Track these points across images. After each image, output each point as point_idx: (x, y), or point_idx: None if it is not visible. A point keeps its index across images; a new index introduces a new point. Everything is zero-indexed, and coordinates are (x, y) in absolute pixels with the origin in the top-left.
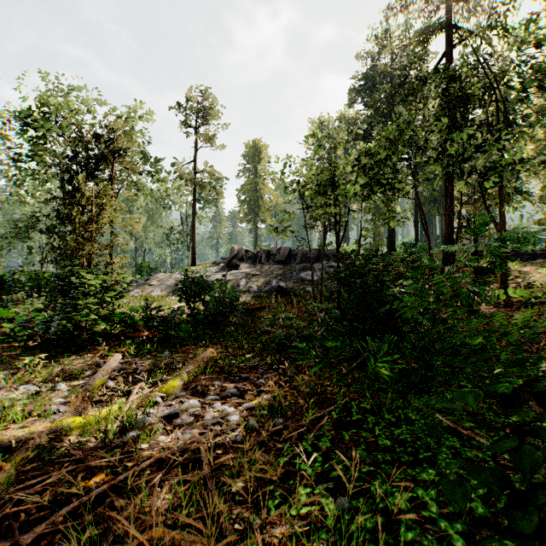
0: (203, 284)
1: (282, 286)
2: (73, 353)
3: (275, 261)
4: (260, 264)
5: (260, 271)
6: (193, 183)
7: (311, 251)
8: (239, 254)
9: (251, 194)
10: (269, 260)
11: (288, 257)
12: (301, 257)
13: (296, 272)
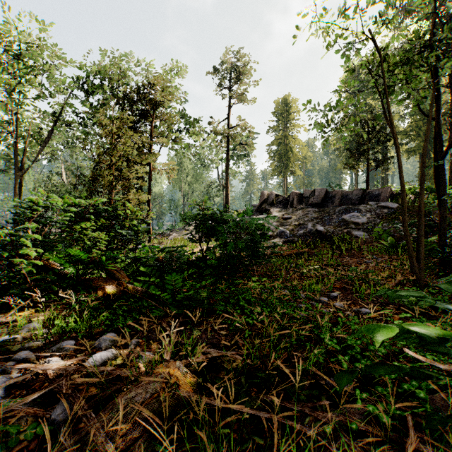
0: (218, 218)
1: (320, 229)
2: None
3: (309, 204)
4: (292, 208)
5: (292, 215)
6: (225, 136)
7: (353, 191)
8: (269, 199)
9: (280, 147)
10: (301, 204)
11: (324, 199)
12: (340, 199)
13: (336, 214)
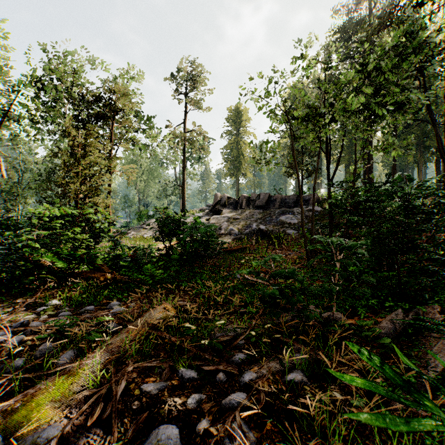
0: (179, 222)
1: (262, 228)
2: (14, 297)
3: (255, 206)
4: (241, 209)
5: (241, 215)
6: (182, 140)
7: (290, 196)
8: (221, 201)
9: (233, 151)
10: (249, 206)
11: (267, 202)
12: (280, 202)
13: (276, 216)
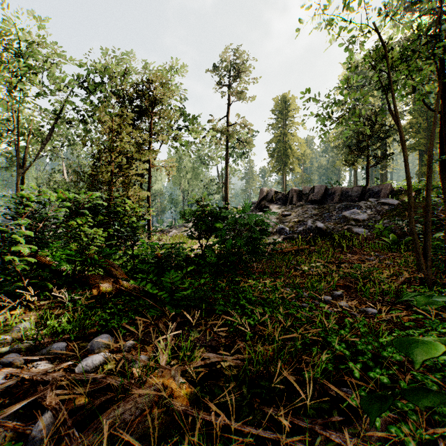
0: (218, 214)
1: (320, 226)
2: None
3: (309, 201)
4: (291, 205)
5: (292, 211)
6: (225, 134)
7: (353, 188)
8: (268, 196)
9: (279, 145)
10: (301, 200)
11: (324, 196)
12: (340, 195)
13: (336, 211)
